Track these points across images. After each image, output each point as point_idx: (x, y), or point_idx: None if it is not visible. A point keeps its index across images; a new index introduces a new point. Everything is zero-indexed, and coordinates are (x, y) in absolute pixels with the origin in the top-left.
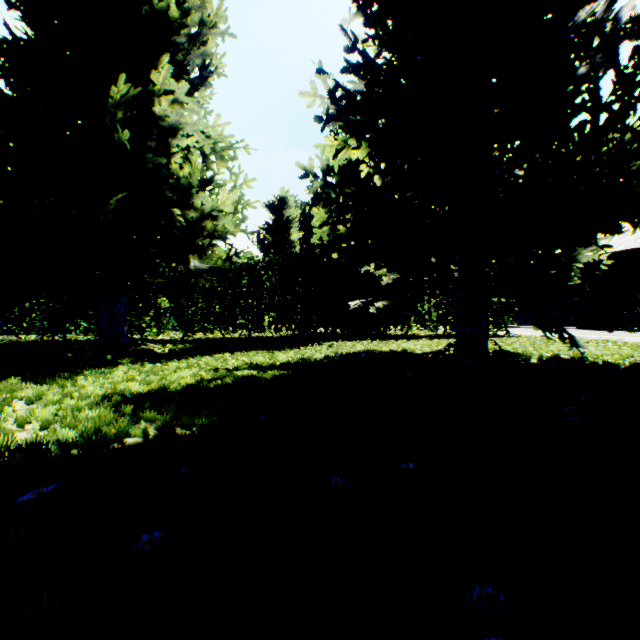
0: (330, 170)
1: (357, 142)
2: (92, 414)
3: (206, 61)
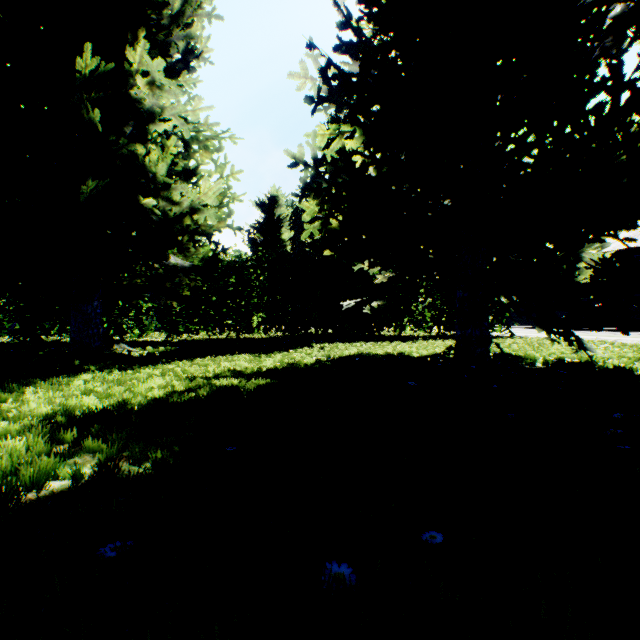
0: (322, 158)
1: (351, 126)
2: (13, 446)
3: (188, 43)
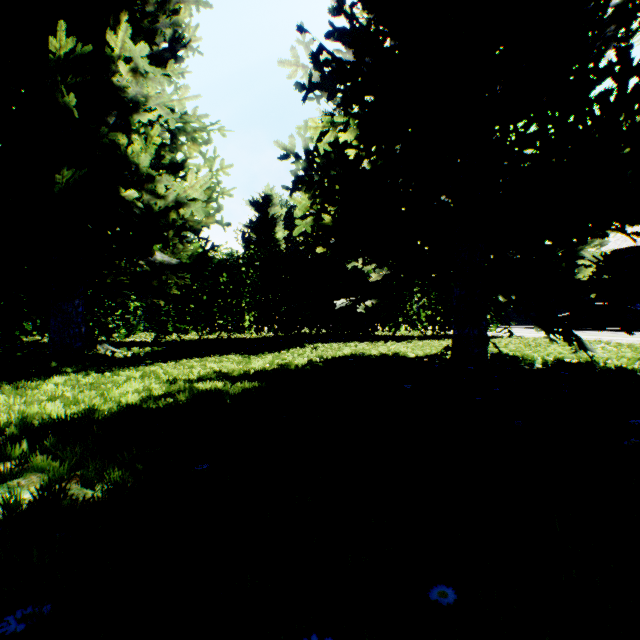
0: (314, 150)
1: (344, 115)
2: None
3: (176, 31)
